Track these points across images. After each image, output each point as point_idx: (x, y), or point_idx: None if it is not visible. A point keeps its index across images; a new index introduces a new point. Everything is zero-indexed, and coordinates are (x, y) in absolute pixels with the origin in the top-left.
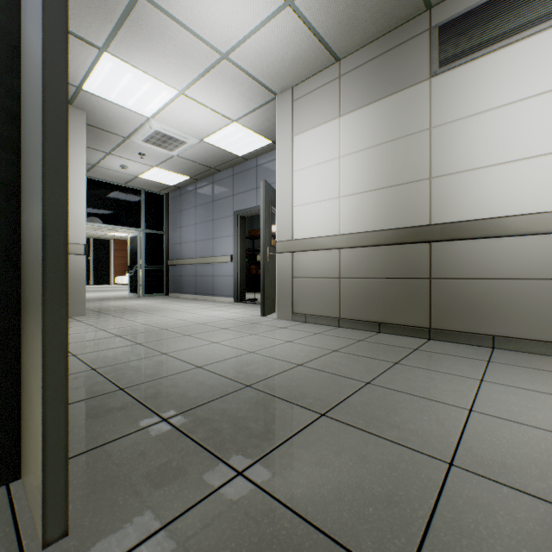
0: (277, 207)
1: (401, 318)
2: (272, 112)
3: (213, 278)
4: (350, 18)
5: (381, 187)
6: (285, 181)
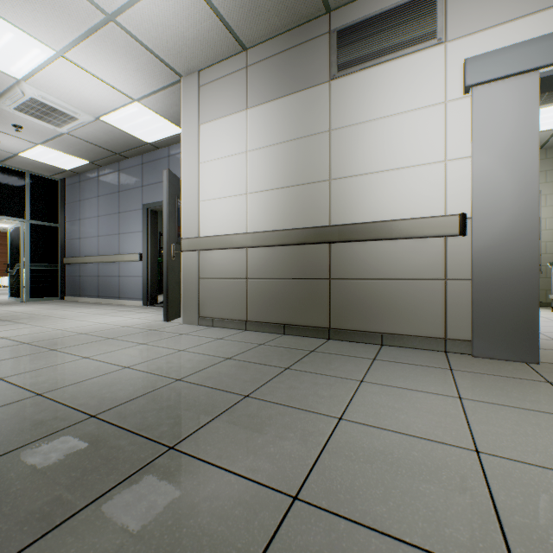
0: (183, 200)
1: (304, 319)
2: (180, 96)
3: (119, 278)
4: (252, 3)
5: (286, 186)
6: (192, 173)
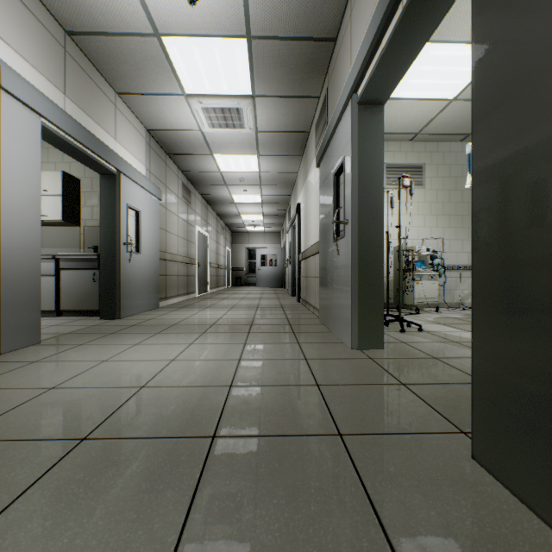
0: None
1: None
2: None
3: None
4: None
5: None
6: None
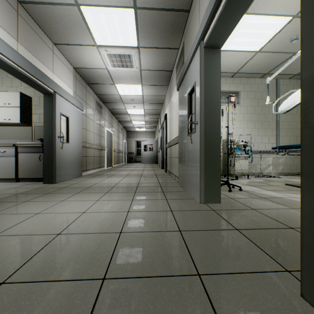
0: None
1: None
2: None
3: None
4: None
5: None
6: None
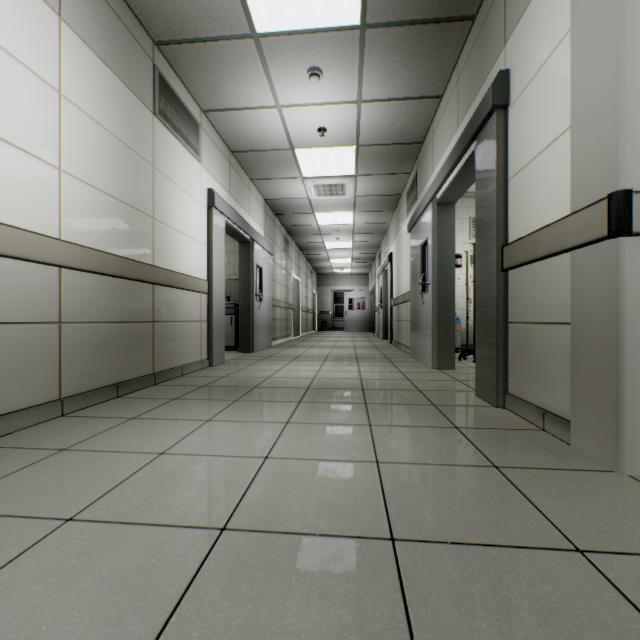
0: None
1: (135, 370)
2: None
3: None
4: None
5: (118, 197)
6: None
